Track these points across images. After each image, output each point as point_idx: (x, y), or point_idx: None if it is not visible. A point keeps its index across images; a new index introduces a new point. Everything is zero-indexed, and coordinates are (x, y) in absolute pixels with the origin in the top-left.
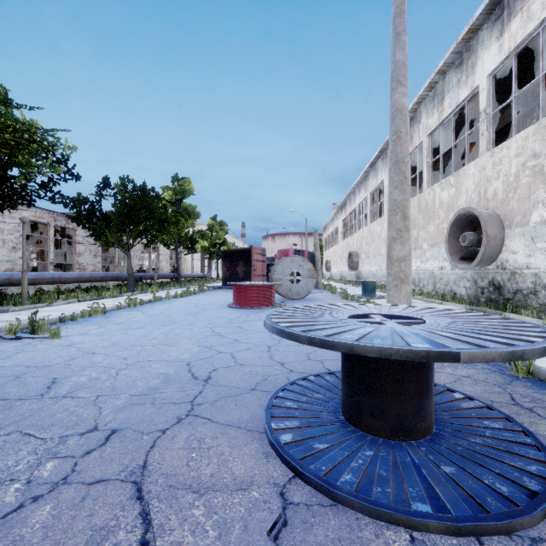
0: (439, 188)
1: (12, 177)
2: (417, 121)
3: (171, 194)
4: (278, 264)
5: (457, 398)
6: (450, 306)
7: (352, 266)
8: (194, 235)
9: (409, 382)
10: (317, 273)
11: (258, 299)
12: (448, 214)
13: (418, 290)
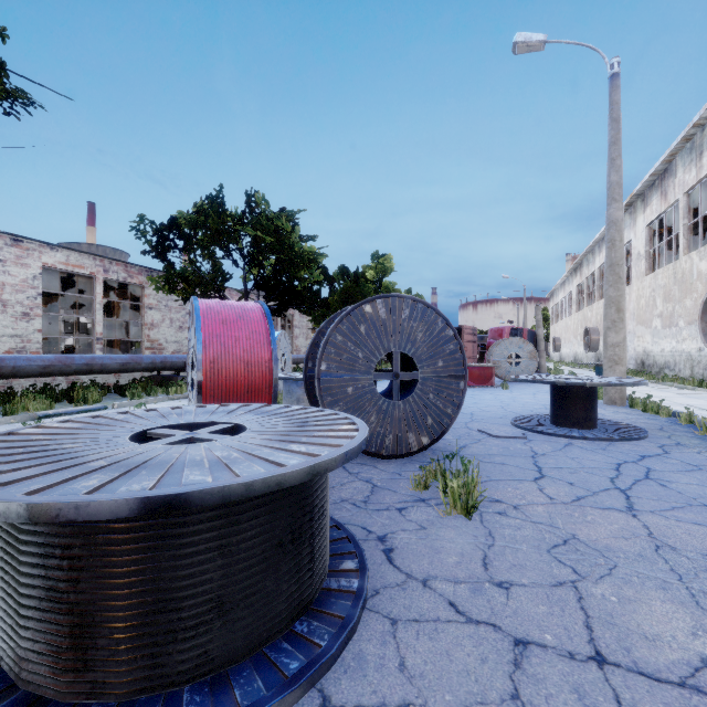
0: (697, 256)
1: (295, 286)
2: (672, 174)
3: (372, 273)
4: (496, 347)
5: (621, 424)
6: (699, 392)
7: (590, 346)
8: None
9: (581, 404)
10: (540, 355)
11: (479, 379)
12: (706, 288)
13: (671, 375)
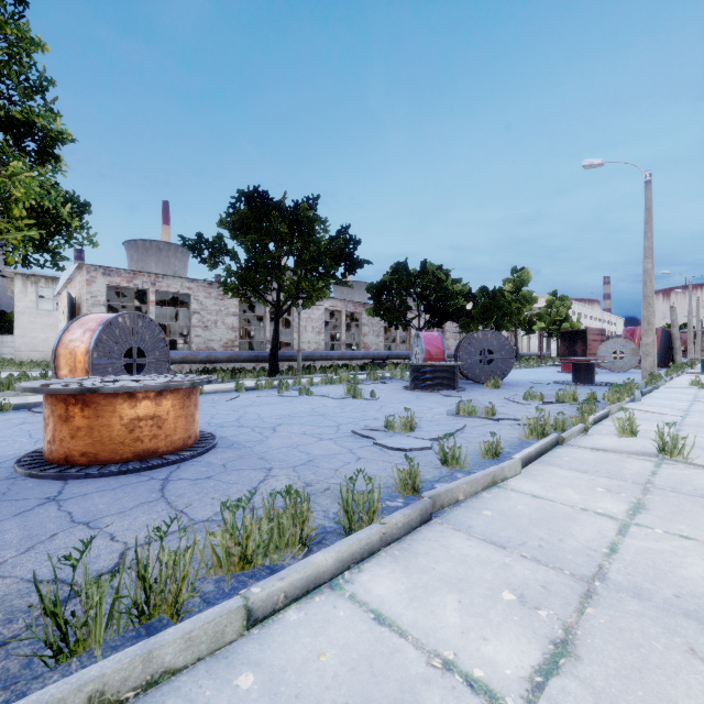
0: None
1: (448, 310)
2: None
3: (510, 285)
4: (601, 345)
5: (610, 383)
6: None
7: None
8: (531, 318)
9: (582, 372)
10: (675, 352)
11: None
12: None
13: None
